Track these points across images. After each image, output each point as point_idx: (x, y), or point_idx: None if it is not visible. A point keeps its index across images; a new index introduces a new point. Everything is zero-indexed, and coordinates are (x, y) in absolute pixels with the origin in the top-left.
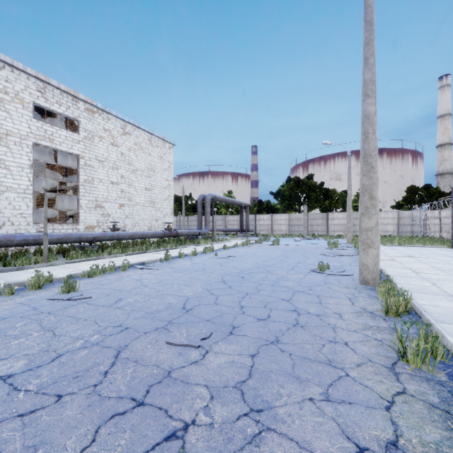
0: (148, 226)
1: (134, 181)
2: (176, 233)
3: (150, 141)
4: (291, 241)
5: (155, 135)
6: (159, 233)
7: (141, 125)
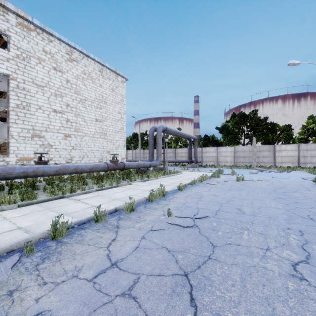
0: (99, 158)
1: (82, 111)
2: (123, 166)
3: (101, 73)
4: (247, 173)
5: (106, 66)
6: (101, 166)
7: (90, 54)
